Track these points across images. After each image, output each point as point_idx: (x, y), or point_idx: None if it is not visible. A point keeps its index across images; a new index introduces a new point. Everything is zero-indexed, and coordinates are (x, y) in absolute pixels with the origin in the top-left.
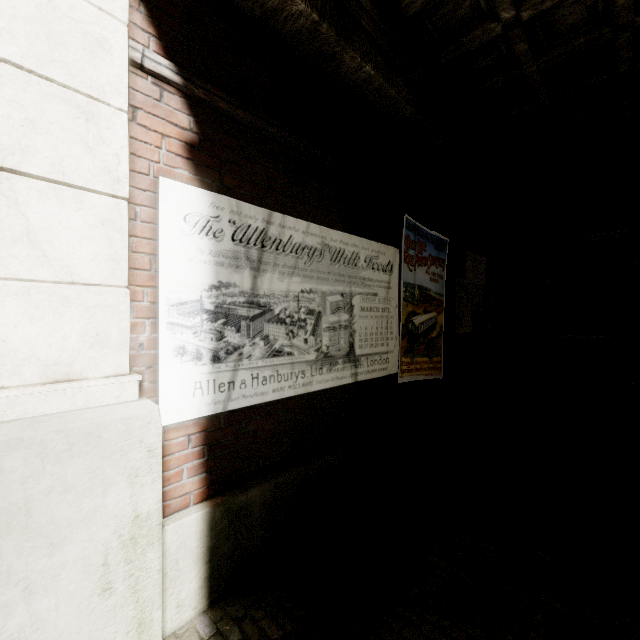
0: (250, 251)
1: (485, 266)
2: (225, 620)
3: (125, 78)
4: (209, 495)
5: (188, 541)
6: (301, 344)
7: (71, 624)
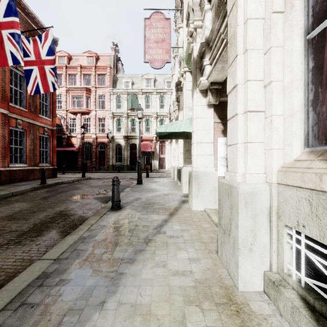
0: None
1: None
2: None
3: (213, 125)
4: None
5: None
6: None
7: (207, 197)
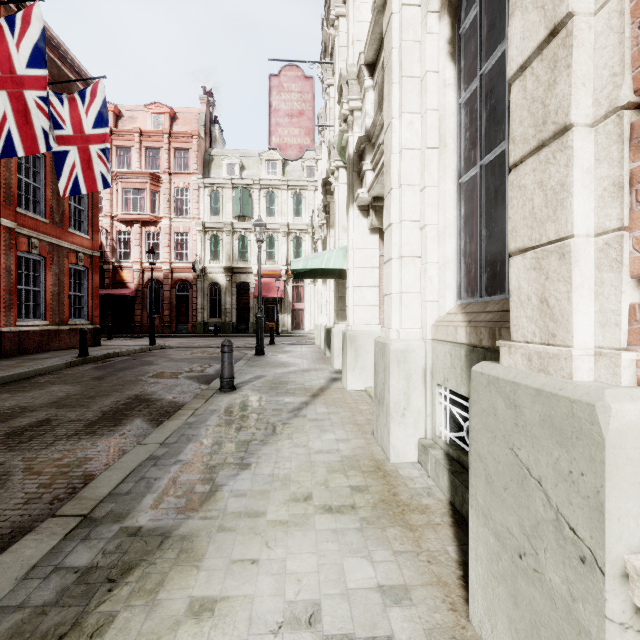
0: None
1: None
2: None
3: (378, 260)
4: None
5: None
6: None
7: (369, 369)
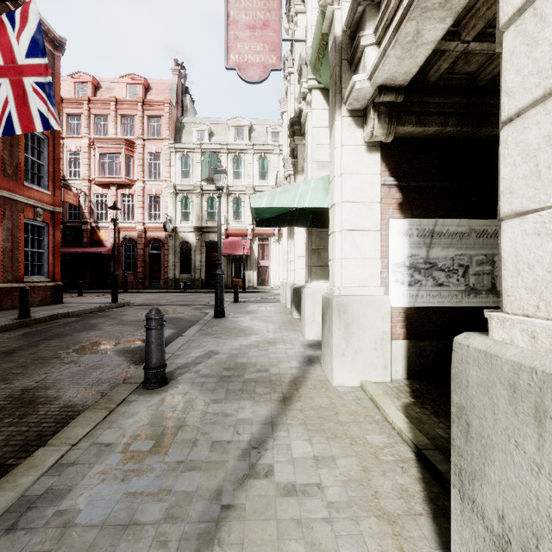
0: (425, 240)
1: None
2: (413, 383)
3: (379, 192)
4: (407, 338)
5: (399, 350)
6: (454, 281)
7: (367, 354)
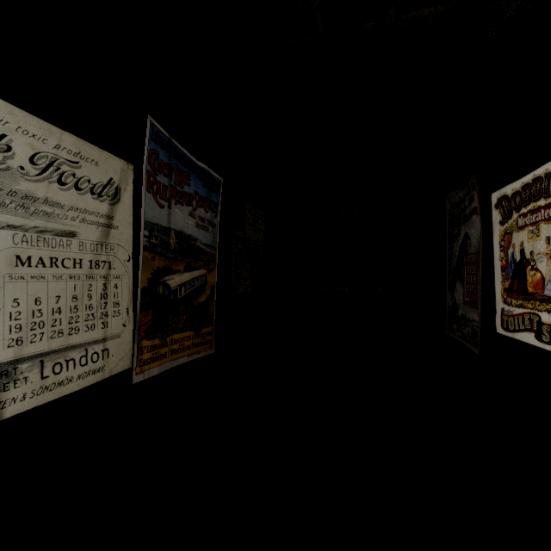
0: None
1: (265, 222)
2: None
3: None
4: None
5: None
6: None
7: None
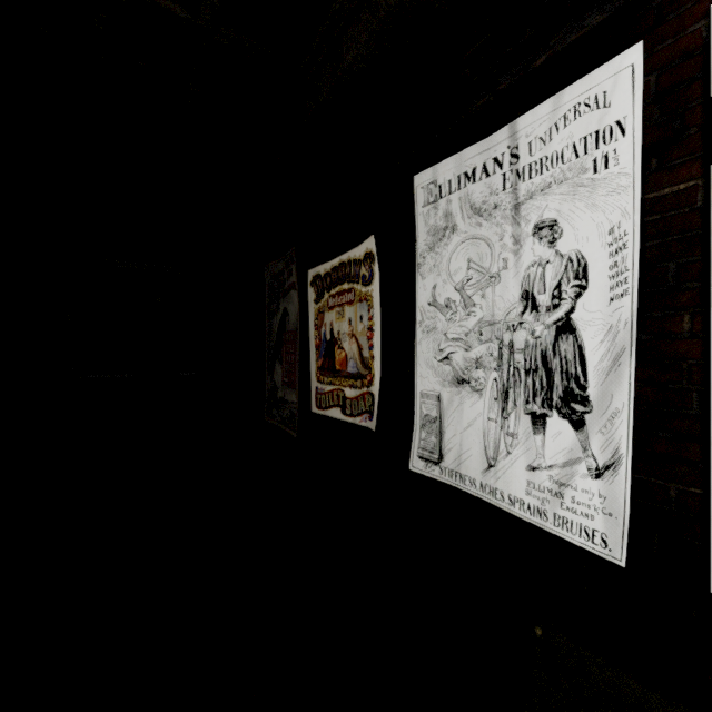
0: None
1: None
2: None
3: None
4: None
5: None
6: None
7: None
